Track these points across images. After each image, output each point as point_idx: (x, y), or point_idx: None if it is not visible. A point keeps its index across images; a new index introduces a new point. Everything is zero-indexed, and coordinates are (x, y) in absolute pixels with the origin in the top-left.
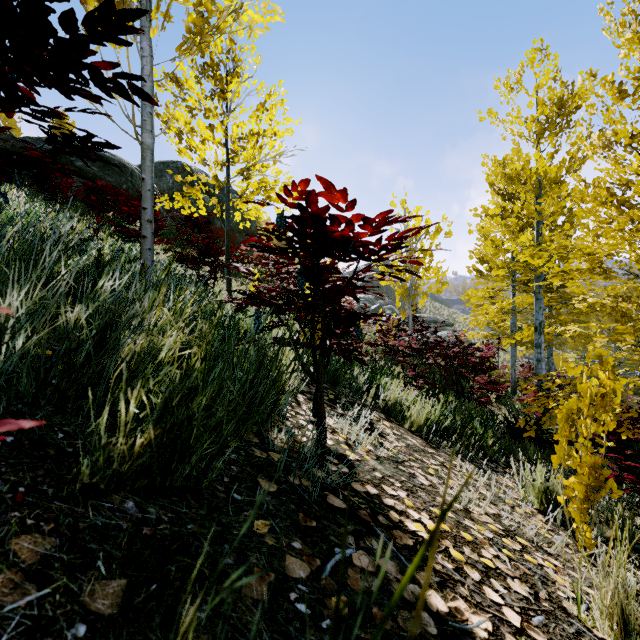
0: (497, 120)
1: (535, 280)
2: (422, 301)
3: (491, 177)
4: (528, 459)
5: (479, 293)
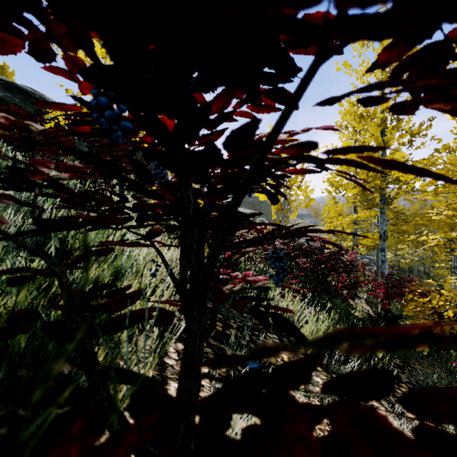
0: (351, 70)
1: (380, 198)
2: (294, 214)
3: (346, 116)
4: (399, 358)
5: (336, 208)
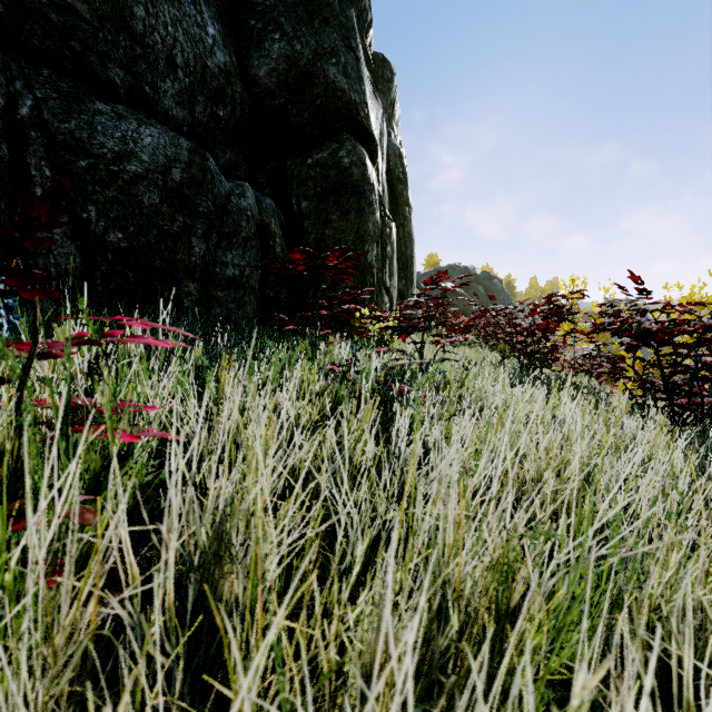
0: None
1: None
2: None
3: None
4: None
5: None
